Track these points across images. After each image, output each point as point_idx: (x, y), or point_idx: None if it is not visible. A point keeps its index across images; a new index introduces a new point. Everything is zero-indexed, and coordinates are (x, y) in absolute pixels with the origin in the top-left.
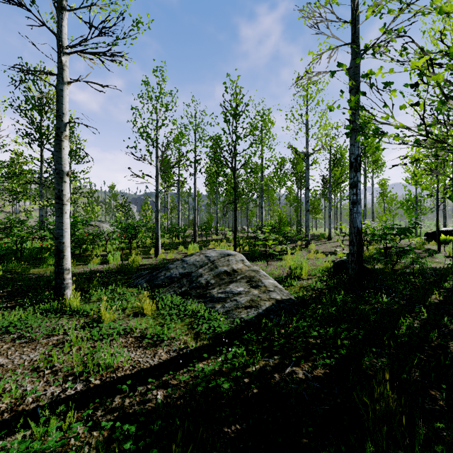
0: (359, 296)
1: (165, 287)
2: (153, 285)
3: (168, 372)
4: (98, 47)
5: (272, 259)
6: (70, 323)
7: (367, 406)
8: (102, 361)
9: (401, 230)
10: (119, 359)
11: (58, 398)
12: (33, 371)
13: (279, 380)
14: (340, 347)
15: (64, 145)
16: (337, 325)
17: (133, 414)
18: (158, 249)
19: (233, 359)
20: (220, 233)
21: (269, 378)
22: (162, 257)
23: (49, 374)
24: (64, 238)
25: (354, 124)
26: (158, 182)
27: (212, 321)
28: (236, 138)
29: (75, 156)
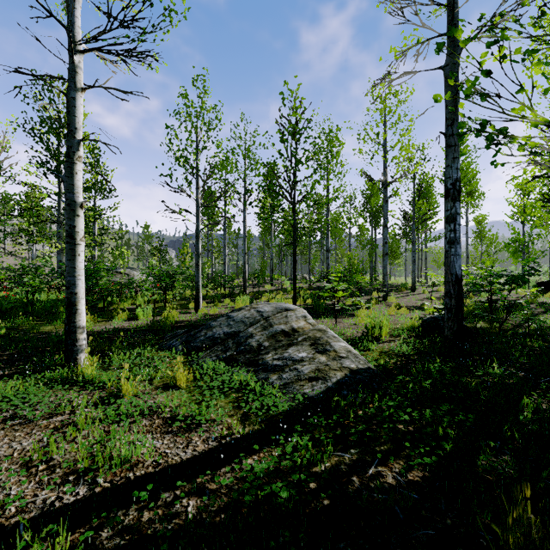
0: (460, 365)
1: (205, 351)
2: (190, 348)
3: (205, 471)
4: (120, 43)
5: (341, 315)
6: (81, 397)
7: (492, 532)
8: (116, 452)
9: (512, 278)
10: (139, 450)
11: (51, 507)
12: (23, 466)
13: (360, 486)
14: (442, 438)
15: (76, 169)
16: (435, 405)
17: (152, 537)
18: (199, 302)
19: (294, 454)
20: (276, 282)
21: (345, 482)
22: (204, 312)
23: (44, 470)
24: (76, 288)
25: (452, 138)
26: (198, 218)
27: (266, 397)
28: (296, 162)
29: (100, 189)
